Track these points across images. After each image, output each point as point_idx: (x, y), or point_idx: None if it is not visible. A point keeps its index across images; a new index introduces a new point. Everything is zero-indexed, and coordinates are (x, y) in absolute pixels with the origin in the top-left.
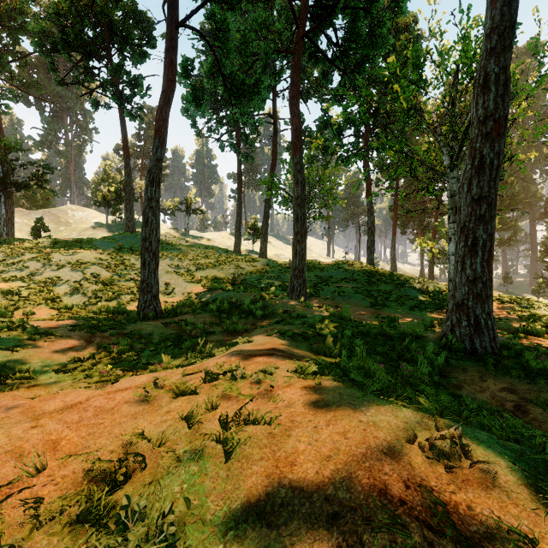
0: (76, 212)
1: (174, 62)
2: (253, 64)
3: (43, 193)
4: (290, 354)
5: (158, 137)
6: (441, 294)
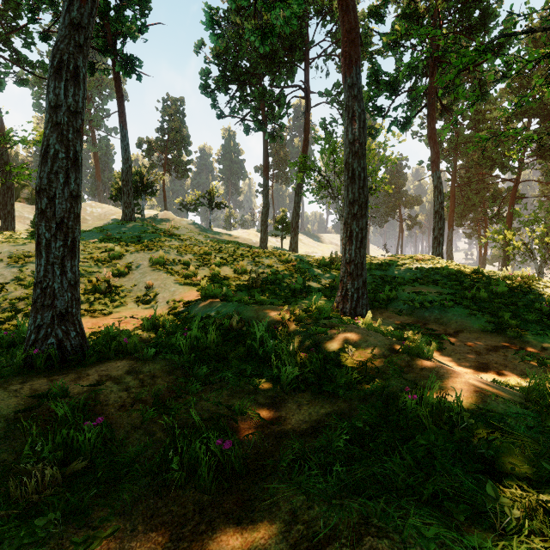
0: (95, 209)
1: None
2: None
3: None
4: None
5: None
6: None
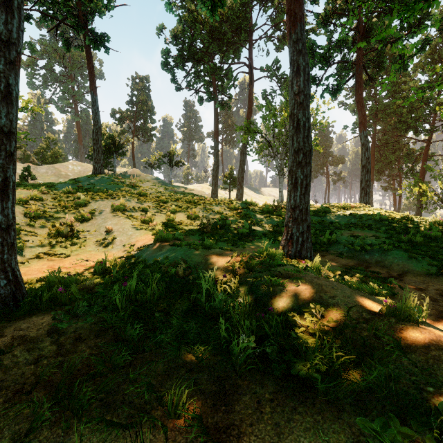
0: (76, 167)
1: None
2: None
3: (53, 153)
4: None
5: None
6: None
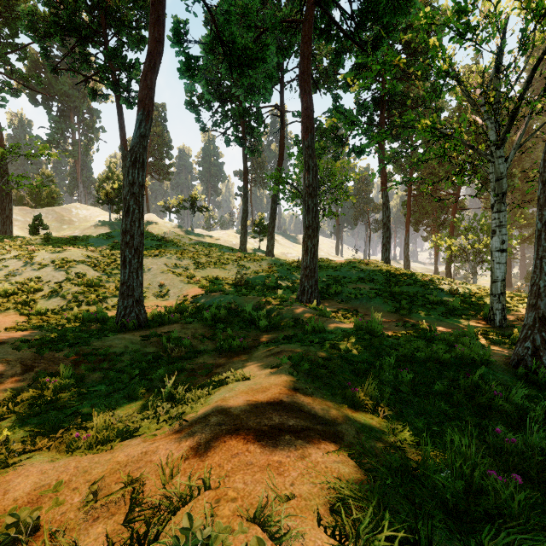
0: (80, 211)
1: (161, 19)
2: (257, 37)
3: (48, 192)
4: (312, 419)
5: (142, 109)
6: (474, 297)
